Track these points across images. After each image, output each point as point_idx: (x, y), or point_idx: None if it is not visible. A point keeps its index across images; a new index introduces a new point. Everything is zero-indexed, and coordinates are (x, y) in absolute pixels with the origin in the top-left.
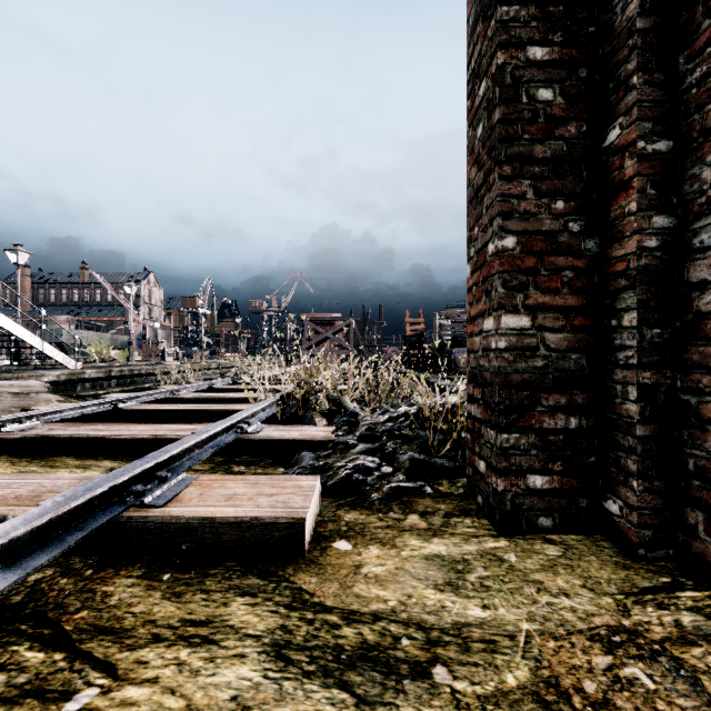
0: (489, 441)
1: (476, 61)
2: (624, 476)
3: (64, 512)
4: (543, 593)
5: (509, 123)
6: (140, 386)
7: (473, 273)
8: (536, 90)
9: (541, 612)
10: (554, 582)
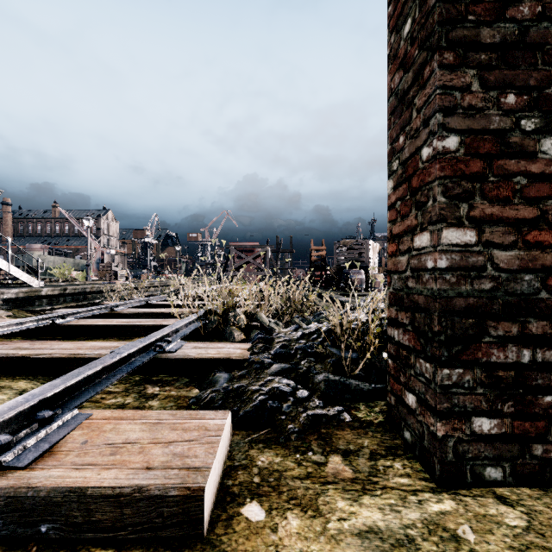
0: (422, 374)
1: None
2: None
3: None
4: None
5: (451, 2)
6: (92, 301)
7: (397, 188)
8: None
9: None
10: None
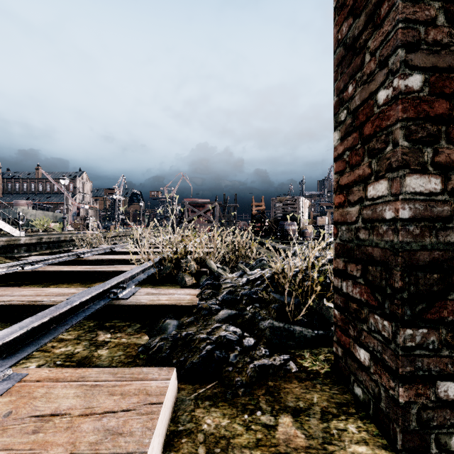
0: (378, 332)
1: None
2: None
3: None
4: None
5: None
6: (65, 248)
7: (345, 138)
8: None
9: None
10: None
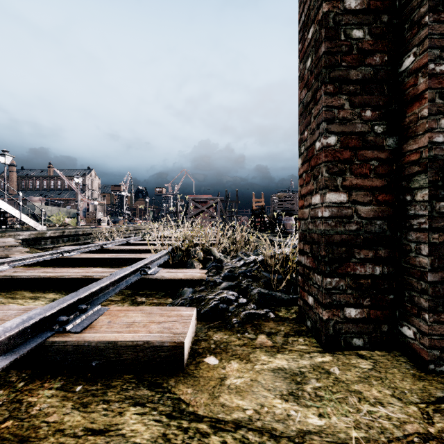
0: (316, 283)
1: (305, 15)
2: (418, 310)
3: (0, 341)
4: (364, 402)
5: (331, 54)
6: (83, 241)
7: (303, 164)
8: (351, 30)
9: (364, 420)
10: (370, 392)
